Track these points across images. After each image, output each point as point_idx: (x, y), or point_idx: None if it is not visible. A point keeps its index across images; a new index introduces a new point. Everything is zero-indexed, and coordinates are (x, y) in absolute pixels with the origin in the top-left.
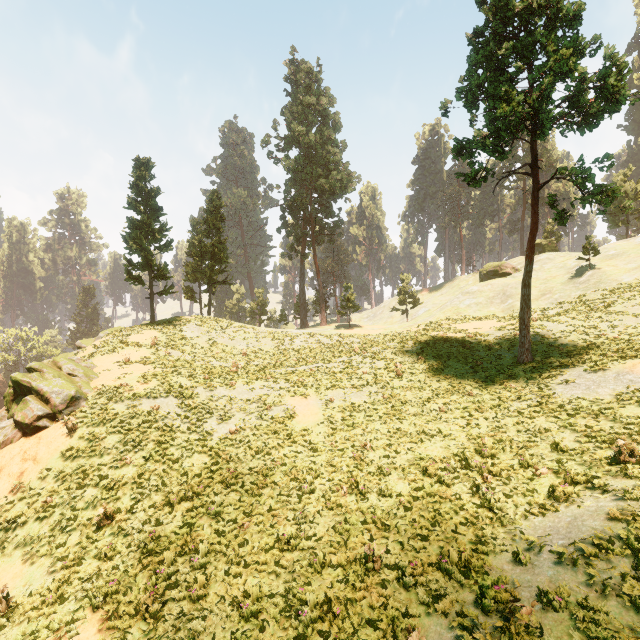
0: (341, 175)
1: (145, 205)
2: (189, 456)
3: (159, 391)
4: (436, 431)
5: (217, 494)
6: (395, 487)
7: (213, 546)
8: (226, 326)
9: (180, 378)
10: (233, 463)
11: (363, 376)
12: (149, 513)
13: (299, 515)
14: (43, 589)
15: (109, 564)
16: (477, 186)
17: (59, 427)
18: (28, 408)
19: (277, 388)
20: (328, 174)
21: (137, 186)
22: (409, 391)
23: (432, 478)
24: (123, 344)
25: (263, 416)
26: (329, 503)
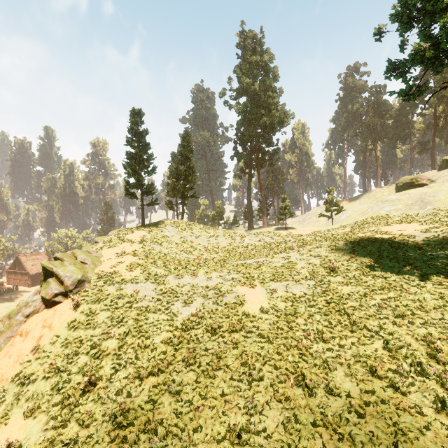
0: (279, 113)
1: (138, 142)
2: (158, 333)
3: (140, 277)
4: (378, 328)
5: (178, 372)
6: (343, 385)
7: (170, 428)
8: (193, 228)
9: (156, 267)
10: (193, 343)
11: (302, 270)
12: (123, 384)
13: (249, 405)
14: (35, 447)
15: (86, 431)
16: (411, 100)
17: (69, 302)
18: (49, 287)
19: (230, 278)
20: (269, 113)
21: (132, 129)
22: (345, 286)
23: (382, 380)
24: (122, 240)
25: (218, 302)
26: (277, 395)
